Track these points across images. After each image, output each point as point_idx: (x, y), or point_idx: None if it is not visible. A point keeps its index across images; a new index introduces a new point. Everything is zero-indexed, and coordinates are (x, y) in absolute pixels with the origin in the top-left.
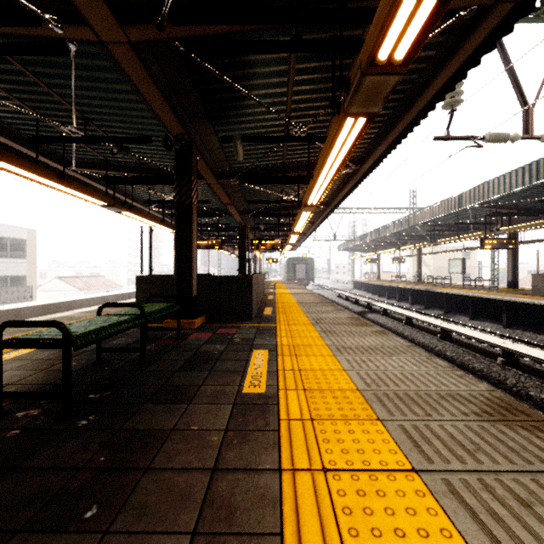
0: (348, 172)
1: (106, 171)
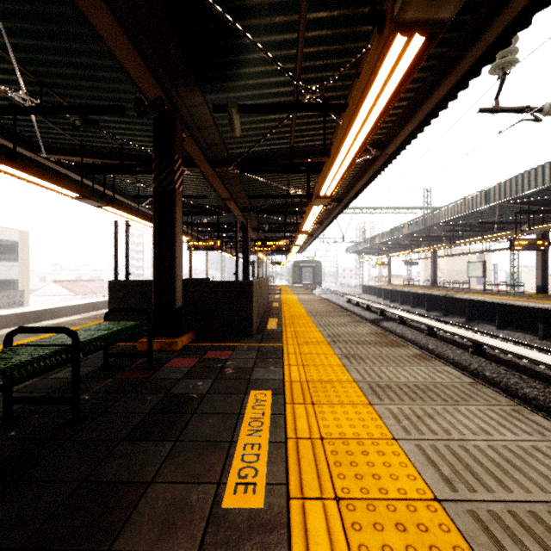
0: (365, 161)
1: (82, 157)
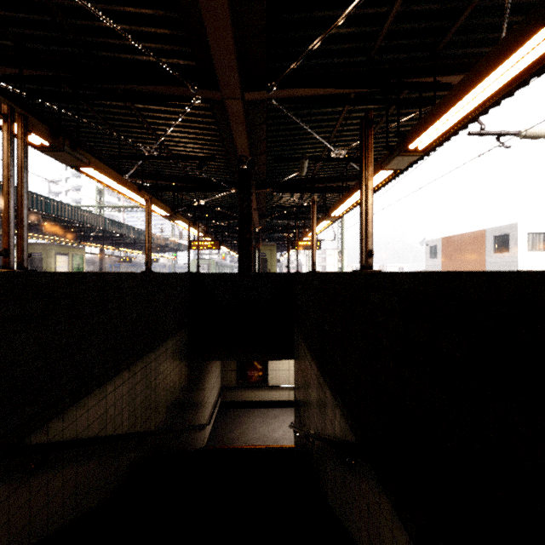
0: None
1: (420, 91)
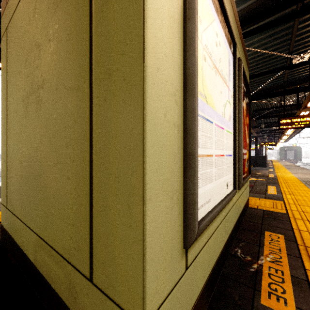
0: None
1: None
